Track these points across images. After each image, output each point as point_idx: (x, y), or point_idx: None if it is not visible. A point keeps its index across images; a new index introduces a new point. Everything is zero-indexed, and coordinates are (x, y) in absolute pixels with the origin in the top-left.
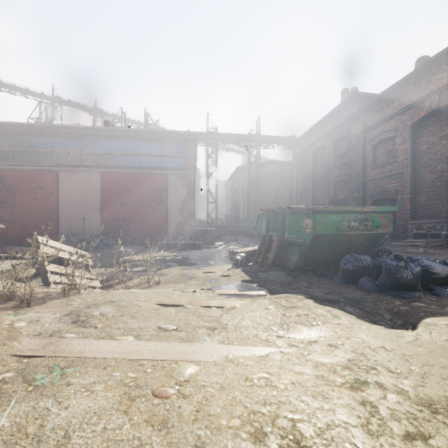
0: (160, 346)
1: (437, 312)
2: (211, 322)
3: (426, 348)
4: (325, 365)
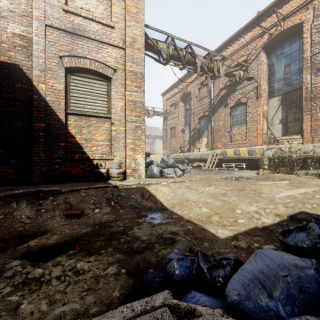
0: (298, 191)
1: (251, 235)
2: (317, 200)
3: (247, 201)
4: (264, 193)
